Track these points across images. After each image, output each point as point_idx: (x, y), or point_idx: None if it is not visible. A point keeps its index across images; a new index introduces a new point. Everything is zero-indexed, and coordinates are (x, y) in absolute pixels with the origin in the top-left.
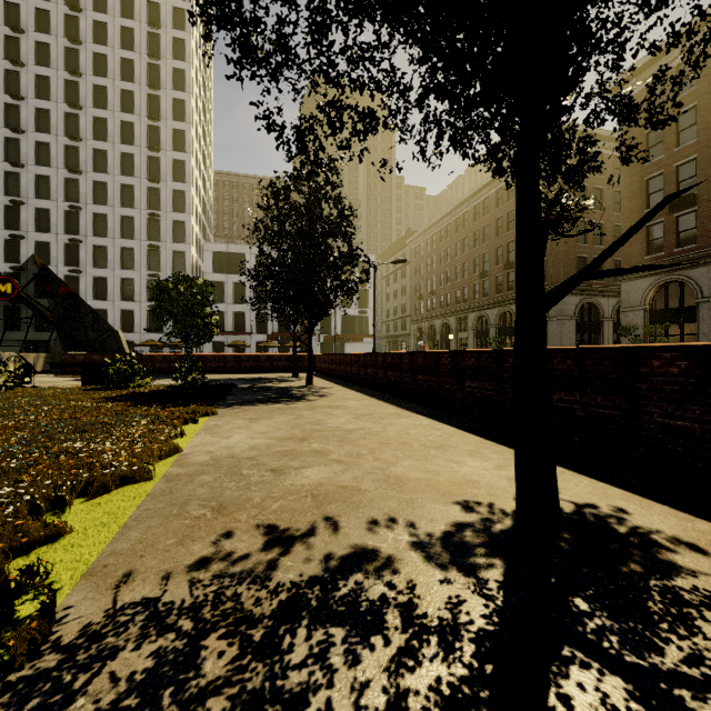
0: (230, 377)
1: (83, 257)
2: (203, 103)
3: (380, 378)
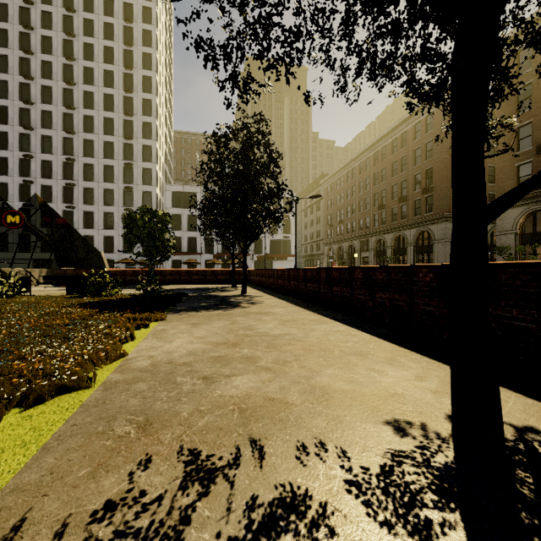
0: (183, 287)
1: (76, 196)
2: (165, 79)
3: (301, 289)
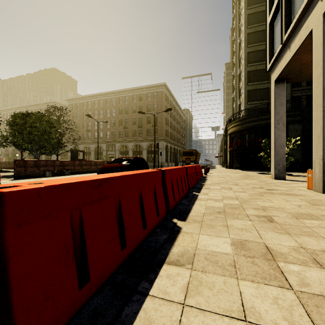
0: None
1: None
2: None
3: None
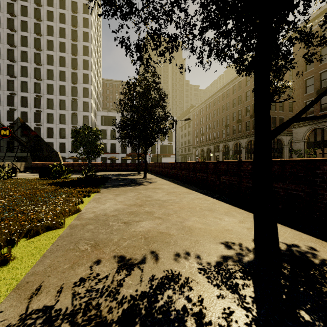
0: (108, 173)
1: (42, 118)
2: (97, 48)
3: (178, 174)
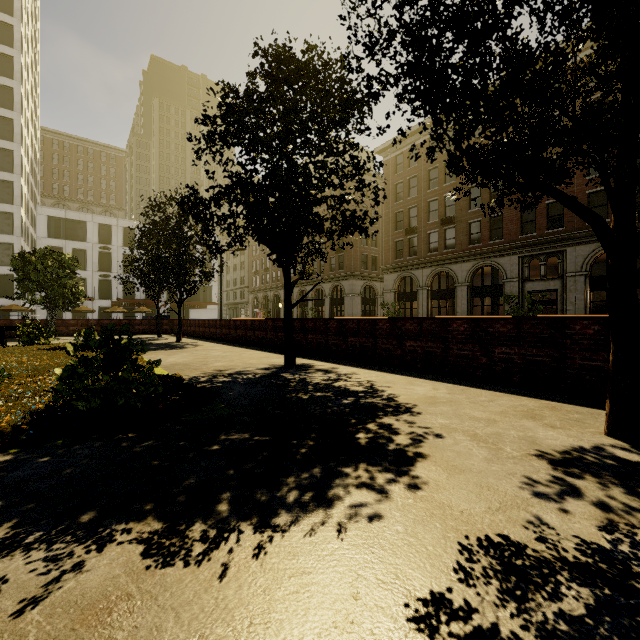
0: None
1: None
2: (31, 59)
3: (232, 334)
